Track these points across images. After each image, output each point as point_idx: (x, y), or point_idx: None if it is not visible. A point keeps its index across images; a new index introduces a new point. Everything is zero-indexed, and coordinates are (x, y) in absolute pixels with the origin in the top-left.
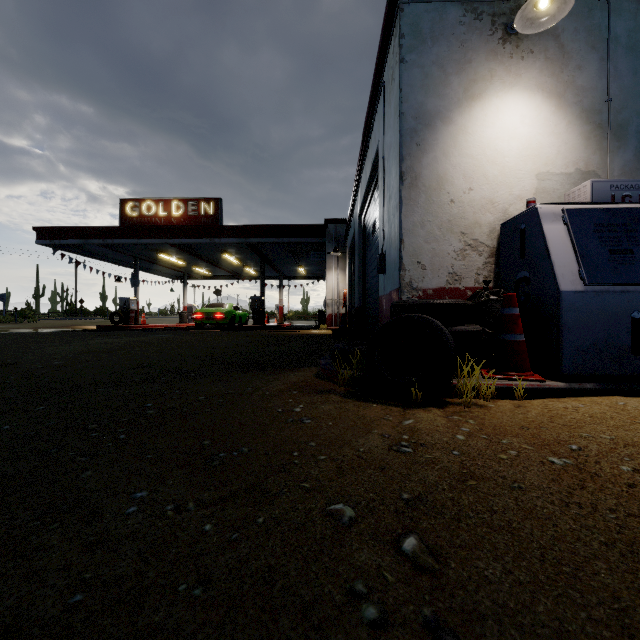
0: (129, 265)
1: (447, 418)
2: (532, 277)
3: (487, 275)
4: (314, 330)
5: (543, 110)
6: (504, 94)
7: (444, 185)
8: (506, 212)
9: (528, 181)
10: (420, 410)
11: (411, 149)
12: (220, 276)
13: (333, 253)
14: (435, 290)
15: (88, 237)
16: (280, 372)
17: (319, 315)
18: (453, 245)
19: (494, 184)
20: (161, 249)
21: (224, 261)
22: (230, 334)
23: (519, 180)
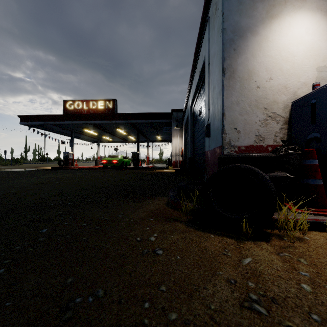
0: (69, 135)
1: (280, 256)
2: (323, 137)
3: (282, 136)
4: (165, 169)
5: (321, 24)
6: (294, 14)
7: (252, 76)
8: (295, 94)
9: (311, 72)
10: (251, 244)
11: (230, 52)
12: (116, 141)
13: (176, 128)
14: (246, 147)
15: (46, 120)
16: (143, 200)
17: (168, 161)
18: (259, 116)
19: (287, 75)
20: (85, 126)
21: (118, 133)
22: (120, 172)
23: (304, 72)
